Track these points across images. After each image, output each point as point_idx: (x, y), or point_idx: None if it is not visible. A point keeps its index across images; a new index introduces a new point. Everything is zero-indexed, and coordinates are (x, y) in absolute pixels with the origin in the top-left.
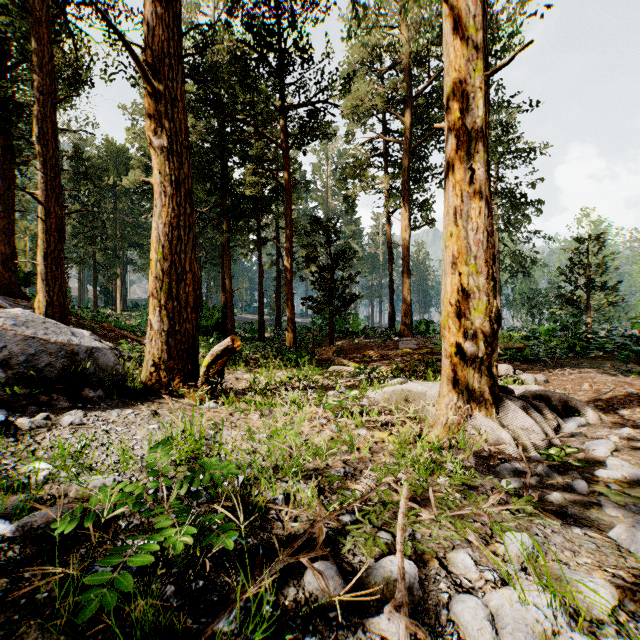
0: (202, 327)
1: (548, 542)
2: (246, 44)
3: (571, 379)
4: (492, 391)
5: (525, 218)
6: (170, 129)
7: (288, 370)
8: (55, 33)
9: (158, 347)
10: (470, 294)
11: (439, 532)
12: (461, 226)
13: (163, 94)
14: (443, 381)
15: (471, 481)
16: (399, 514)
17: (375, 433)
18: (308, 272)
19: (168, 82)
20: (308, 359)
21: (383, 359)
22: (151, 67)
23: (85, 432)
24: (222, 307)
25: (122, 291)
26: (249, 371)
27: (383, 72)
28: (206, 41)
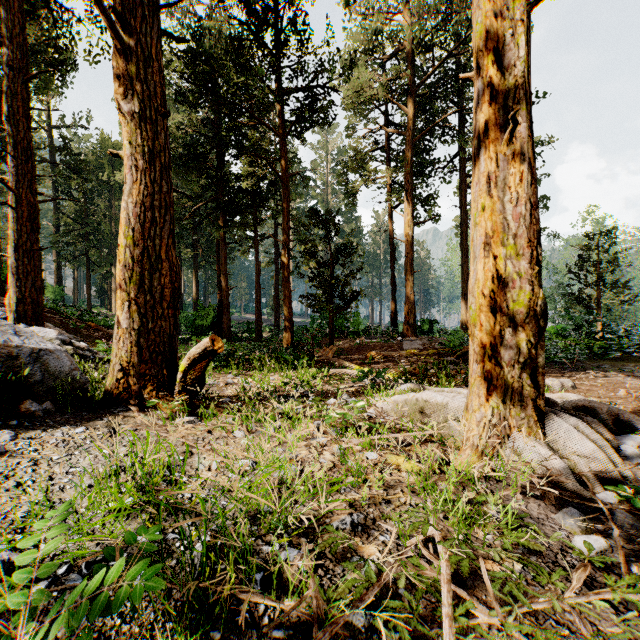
0: (197, 327)
1: None
2: (240, 22)
3: (600, 384)
4: (537, 405)
5: None
6: (142, 92)
7: (284, 373)
8: (32, 8)
9: (127, 349)
10: (508, 282)
11: None
12: (496, 197)
13: (134, 50)
14: (472, 392)
15: (534, 543)
16: (443, 619)
17: (388, 457)
18: (307, 268)
19: (140, 37)
20: (306, 361)
21: (387, 360)
22: (119, 17)
23: (3, 464)
24: (218, 306)
25: None
26: (241, 374)
27: (385, 62)
28: (200, 28)
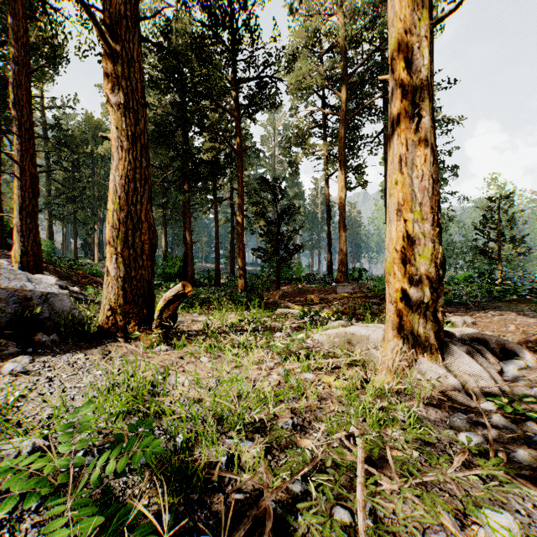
0: (166, 274)
1: (533, 523)
2: (202, 24)
3: (495, 321)
4: (437, 336)
5: (443, 181)
6: (126, 87)
7: (239, 312)
8: (32, 13)
9: (114, 292)
10: (415, 240)
11: (403, 507)
12: (406, 174)
13: (120, 54)
14: (388, 326)
15: (429, 437)
16: (357, 485)
17: (321, 377)
18: (257, 226)
19: (125, 43)
20: (257, 302)
21: (323, 302)
22: (108, 28)
23: (26, 380)
24: (183, 257)
25: (100, 244)
26: (204, 313)
27: (322, 54)
28: (169, 26)
